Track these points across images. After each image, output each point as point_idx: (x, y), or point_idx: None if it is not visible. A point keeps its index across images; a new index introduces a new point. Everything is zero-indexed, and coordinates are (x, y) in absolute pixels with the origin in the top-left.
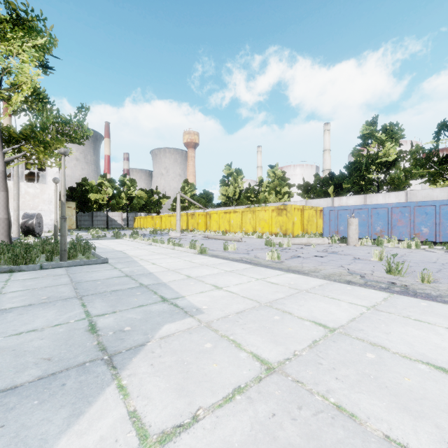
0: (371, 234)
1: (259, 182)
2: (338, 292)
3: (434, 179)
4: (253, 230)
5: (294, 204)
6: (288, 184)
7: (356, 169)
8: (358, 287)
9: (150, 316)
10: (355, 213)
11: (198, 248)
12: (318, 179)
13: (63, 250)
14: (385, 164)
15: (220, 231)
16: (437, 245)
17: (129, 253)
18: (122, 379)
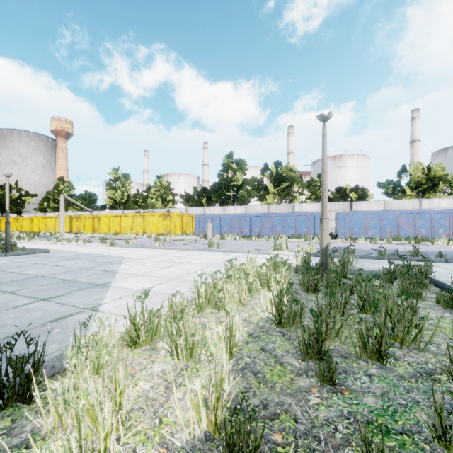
0: (222, 232)
1: (147, 189)
2: (185, 252)
3: (261, 199)
4: (143, 232)
5: (177, 210)
6: (173, 193)
7: (219, 188)
8: (194, 251)
9: (116, 259)
10: (213, 220)
11: (108, 243)
12: (196, 191)
13: (8, 245)
14: (237, 185)
15: (110, 233)
16: (249, 238)
17: (51, 248)
18: (124, 263)
